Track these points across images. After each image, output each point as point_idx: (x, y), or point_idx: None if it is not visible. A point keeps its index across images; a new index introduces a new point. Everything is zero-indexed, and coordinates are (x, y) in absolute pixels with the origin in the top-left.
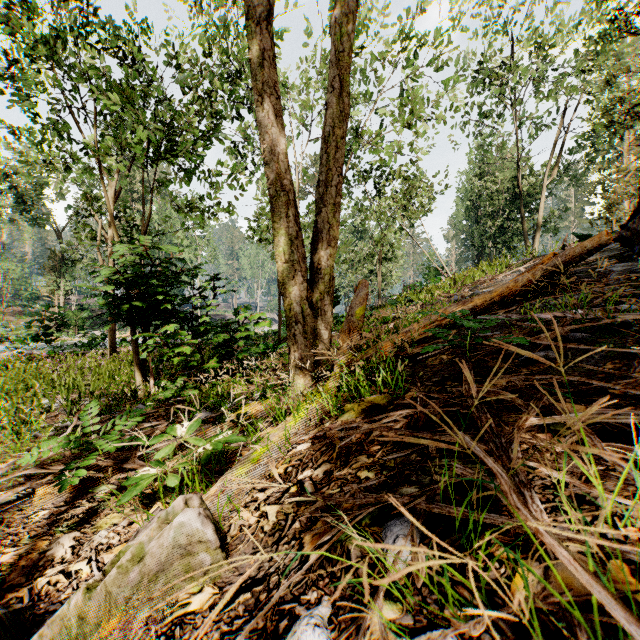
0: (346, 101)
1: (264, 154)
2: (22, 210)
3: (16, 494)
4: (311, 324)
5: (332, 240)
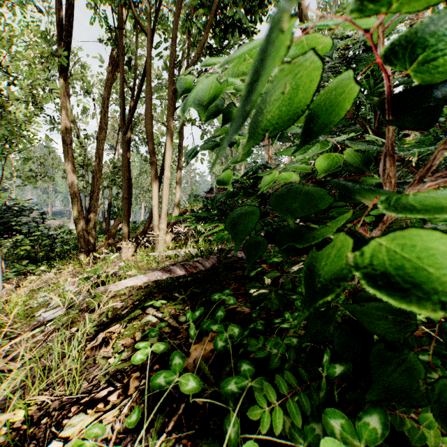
0: (101, 165)
1: (69, 185)
2: None
3: None
4: (87, 238)
5: (95, 211)
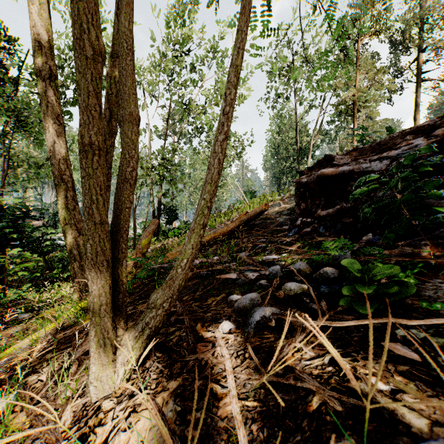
0: (114, 124)
1: (51, 159)
2: None
3: None
4: None
5: None
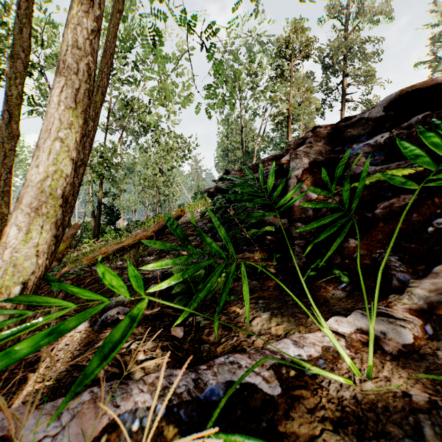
0: (15, 127)
1: None
2: None
3: None
4: None
5: (1, 214)
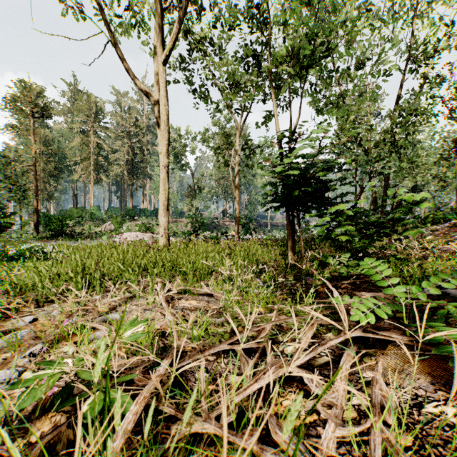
0: None
1: None
2: (176, 163)
3: (320, 353)
4: None
5: None
